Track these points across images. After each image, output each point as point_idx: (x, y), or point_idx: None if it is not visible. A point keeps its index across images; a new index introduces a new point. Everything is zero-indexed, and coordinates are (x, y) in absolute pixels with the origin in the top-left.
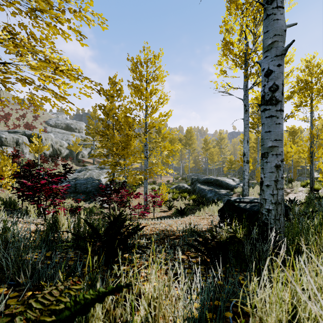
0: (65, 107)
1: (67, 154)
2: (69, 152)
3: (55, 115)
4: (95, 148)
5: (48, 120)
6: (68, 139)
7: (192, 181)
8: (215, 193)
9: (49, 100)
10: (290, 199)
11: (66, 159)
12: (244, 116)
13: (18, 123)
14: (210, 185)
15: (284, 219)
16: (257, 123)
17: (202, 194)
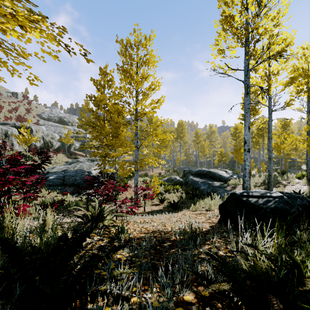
0: (29, 76)
1: (59, 146)
2: (61, 144)
3: (49, 109)
4: (87, 141)
5: (41, 113)
6: (60, 132)
7: (184, 173)
8: (209, 185)
9: (5, 64)
10: (295, 192)
11: (58, 151)
12: (244, 100)
13: (10, 116)
14: (202, 177)
15: (307, 218)
16: None
17: (194, 186)
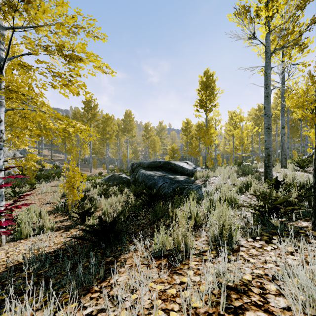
0: None
1: None
2: None
3: None
4: None
5: None
6: None
7: (132, 167)
8: (171, 180)
9: None
10: None
11: None
12: None
13: None
14: (159, 170)
15: None
16: (206, 101)
17: (149, 183)
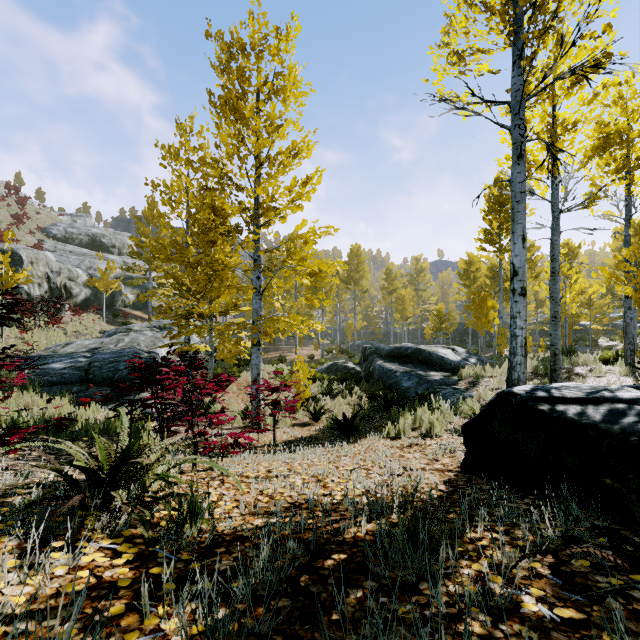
0: None
1: (86, 297)
2: (91, 293)
3: (69, 219)
4: (153, 287)
5: (48, 226)
6: (92, 267)
7: (363, 354)
8: (420, 379)
9: None
10: None
11: (85, 309)
12: (512, 173)
13: None
14: (405, 362)
15: None
16: (499, 232)
17: (388, 381)
